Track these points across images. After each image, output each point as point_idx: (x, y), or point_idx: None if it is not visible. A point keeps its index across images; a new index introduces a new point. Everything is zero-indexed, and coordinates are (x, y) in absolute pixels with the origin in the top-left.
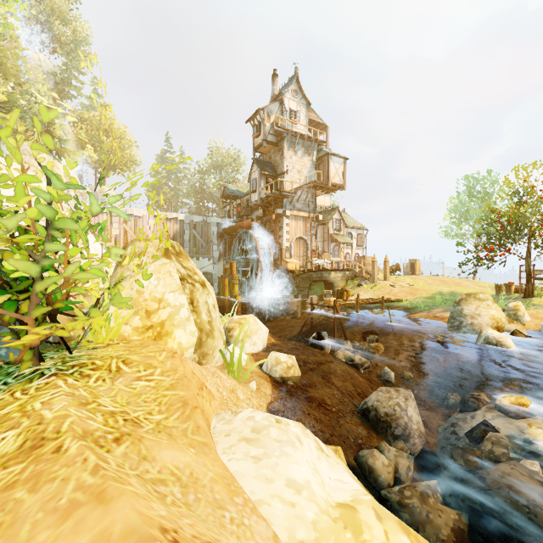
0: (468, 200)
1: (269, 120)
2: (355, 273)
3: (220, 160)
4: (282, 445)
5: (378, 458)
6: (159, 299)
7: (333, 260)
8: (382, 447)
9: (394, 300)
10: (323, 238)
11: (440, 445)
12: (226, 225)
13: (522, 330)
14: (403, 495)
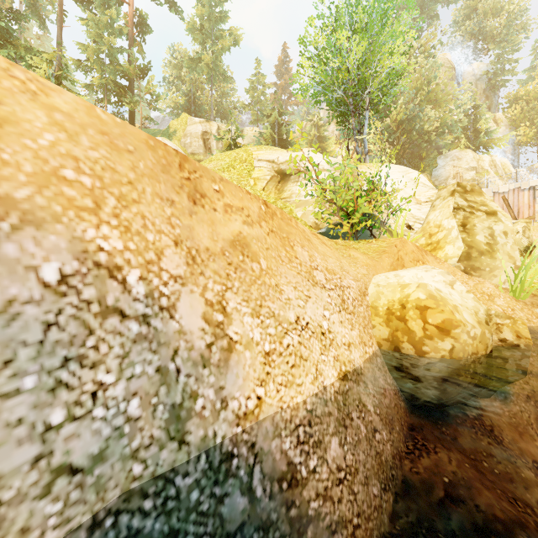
0: None
1: None
2: None
3: None
4: (412, 269)
5: None
6: (438, 226)
7: None
8: None
9: None
10: None
11: None
12: None
13: None
14: None
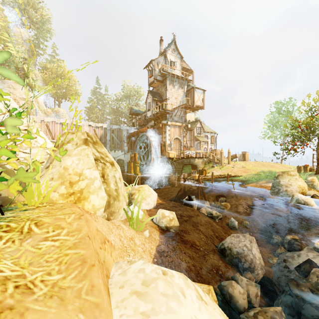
0: (278, 116)
1: (158, 67)
2: (210, 159)
3: (128, 93)
4: (168, 300)
5: (236, 288)
6: (79, 174)
7: (197, 152)
8: (236, 277)
9: (235, 176)
10: (190, 139)
11: (276, 275)
12: (132, 131)
13: (318, 194)
14: None
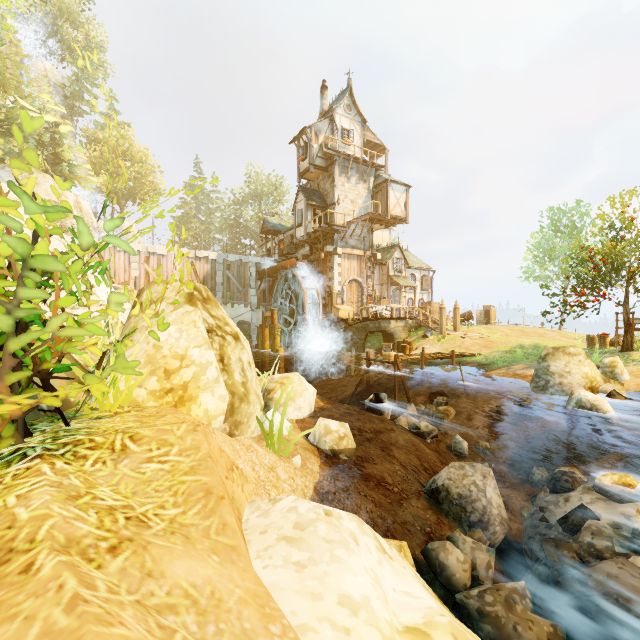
0: (553, 236)
1: (317, 140)
2: (420, 322)
3: (259, 189)
4: (332, 547)
5: (452, 552)
6: (181, 356)
7: (394, 307)
8: (455, 537)
9: (467, 355)
10: (381, 281)
11: (527, 535)
12: (266, 265)
13: (620, 391)
14: (483, 601)
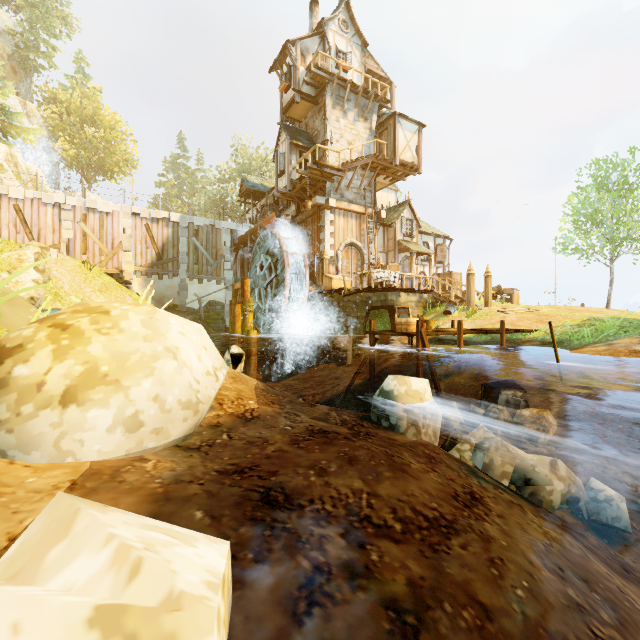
0: (601, 194)
1: (304, 62)
2: (438, 297)
3: (246, 163)
4: None
5: None
6: None
7: (404, 275)
8: None
9: (522, 329)
10: (387, 248)
11: None
12: (244, 233)
13: None
14: None
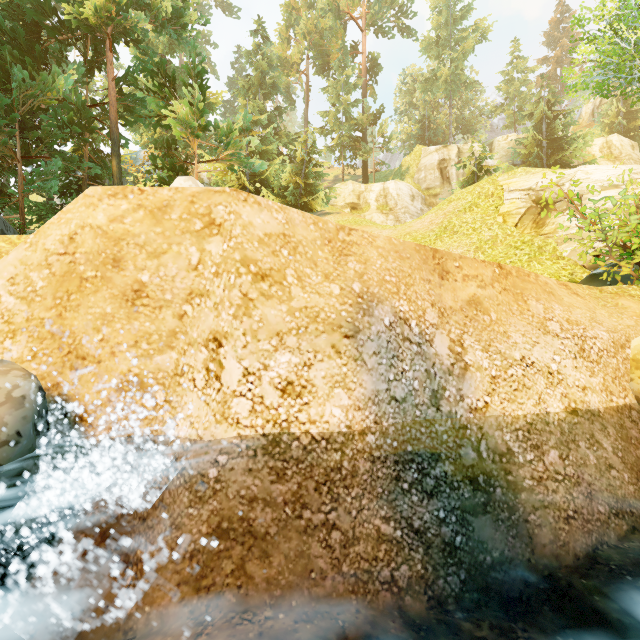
0: None
1: None
2: None
3: None
4: None
5: None
6: None
7: None
8: None
9: None
10: None
11: None
12: None
13: None
14: None
